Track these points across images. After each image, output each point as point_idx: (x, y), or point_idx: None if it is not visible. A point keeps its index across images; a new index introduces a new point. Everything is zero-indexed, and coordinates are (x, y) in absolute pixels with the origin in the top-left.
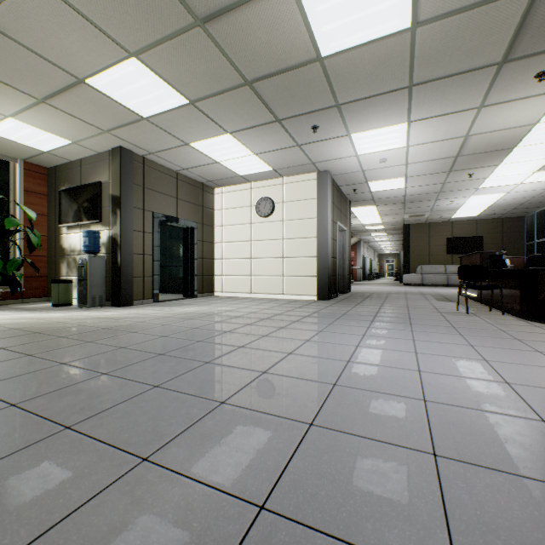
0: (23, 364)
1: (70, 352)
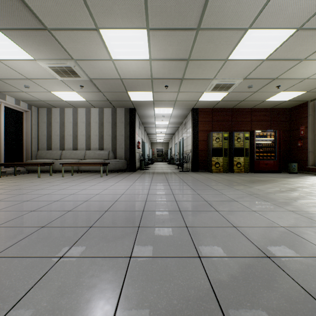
0: (205, 179)
1: (208, 181)
